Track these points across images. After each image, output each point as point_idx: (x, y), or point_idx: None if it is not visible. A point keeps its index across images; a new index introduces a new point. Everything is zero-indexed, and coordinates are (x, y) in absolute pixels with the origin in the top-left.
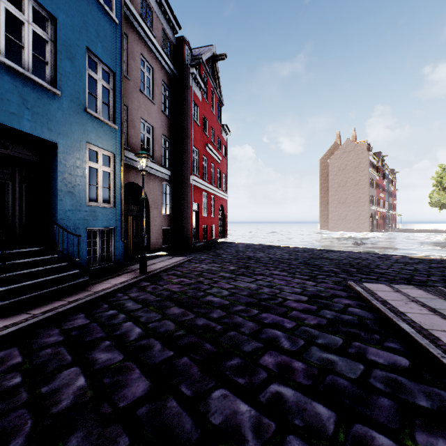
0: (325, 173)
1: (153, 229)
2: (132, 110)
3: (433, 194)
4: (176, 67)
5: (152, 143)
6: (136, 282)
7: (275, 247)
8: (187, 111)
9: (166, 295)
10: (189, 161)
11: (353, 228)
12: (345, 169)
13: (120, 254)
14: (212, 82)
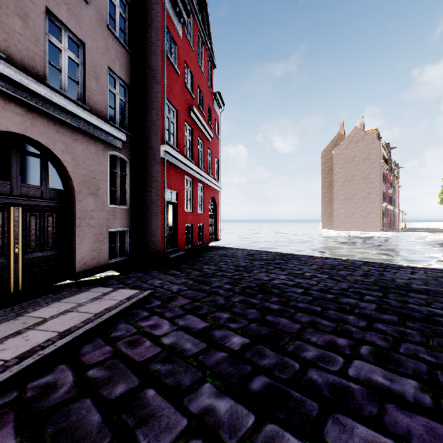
0: (327, 166)
1: (85, 233)
2: None
3: None
4: None
5: (84, 75)
6: None
7: (292, 256)
8: (155, 40)
9: None
10: (159, 121)
11: (362, 228)
12: (352, 161)
13: None
14: (200, 24)
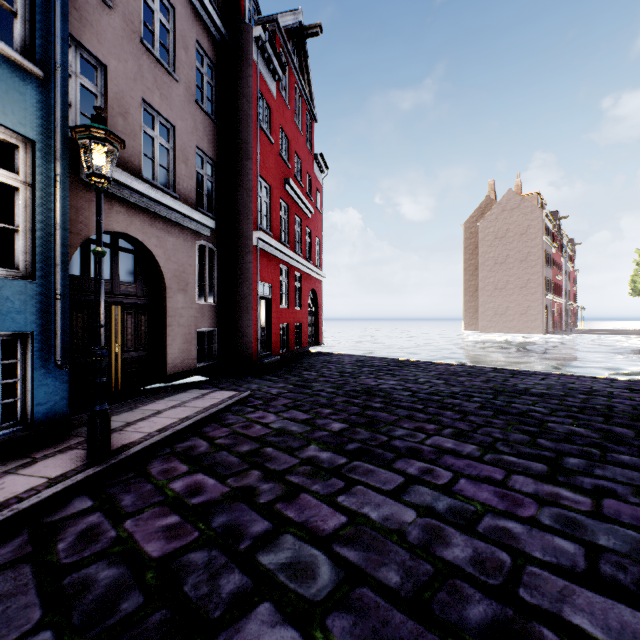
0: (471, 243)
1: (175, 333)
2: (120, 77)
3: (637, 275)
4: (228, 28)
5: (174, 161)
6: (48, 501)
7: (410, 363)
8: (247, 108)
9: (90, 602)
10: (251, 203)
11: (518, 329)
12: (505, 237)
13: (54, 399)
14: (297, 74)
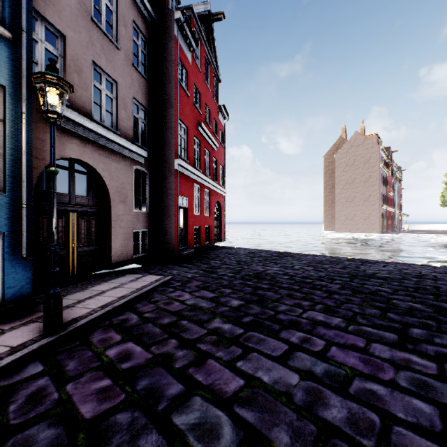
0: (329, 169)
1: (117, 233)
2: (75, 44)
3: (445, 192)
4: (156, 12)
5: (116, 107)
6: (8, 367)
7: (287, 254)
8: (170, 70)
9: None
10: (173, 139)
11: (362, 229)
12: (353, 165)
13: (21, 284)
14: (207, 47)
